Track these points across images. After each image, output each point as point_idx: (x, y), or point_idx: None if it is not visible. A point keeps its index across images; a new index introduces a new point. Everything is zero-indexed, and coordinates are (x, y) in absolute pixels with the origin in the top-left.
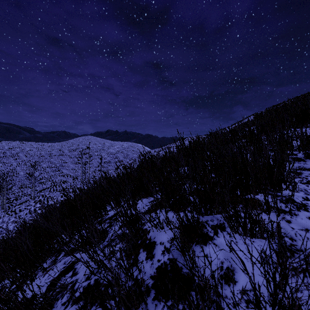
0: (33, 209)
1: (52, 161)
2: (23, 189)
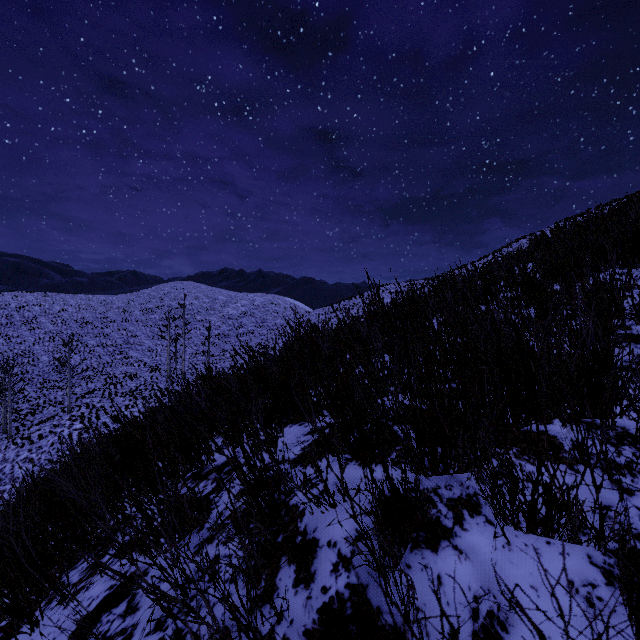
0: (67, 434)
1: (107, 333)
2: (47, 391)
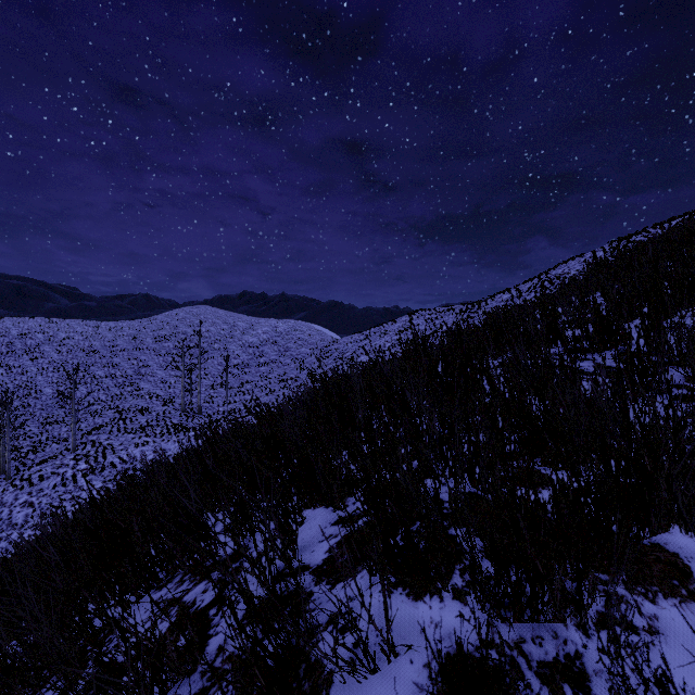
0: (70, 475)
1: (116, 363)
2: (51, 426)
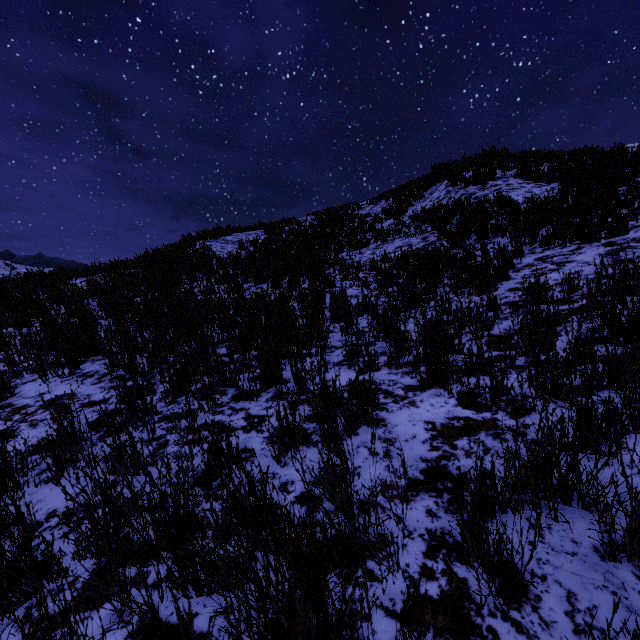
0: None
1: None
2: None
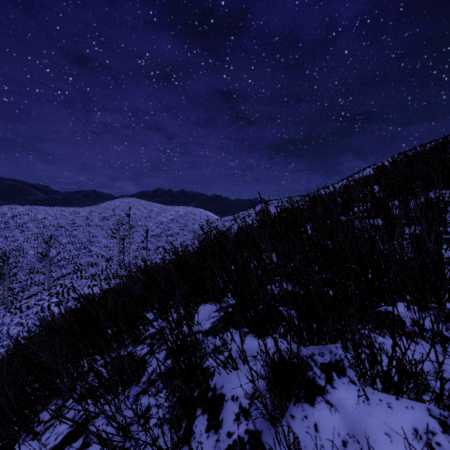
0: (46, 305)
1: (75, 234)
2: (33, 275)
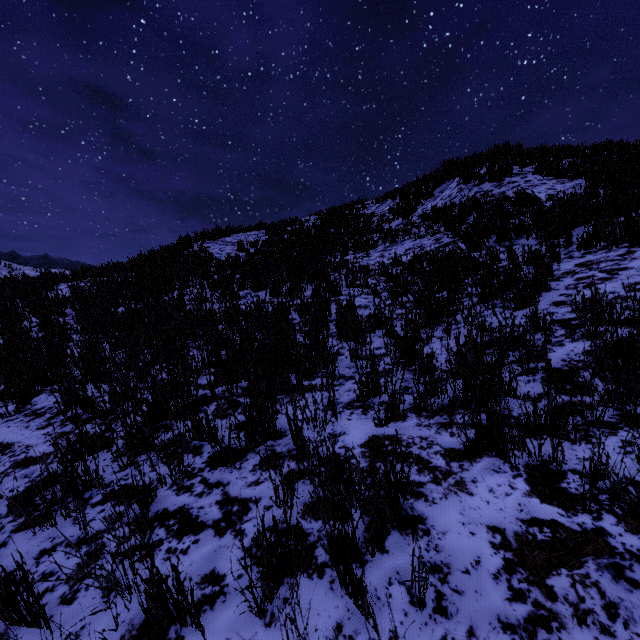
0: None
1: None
2: None
